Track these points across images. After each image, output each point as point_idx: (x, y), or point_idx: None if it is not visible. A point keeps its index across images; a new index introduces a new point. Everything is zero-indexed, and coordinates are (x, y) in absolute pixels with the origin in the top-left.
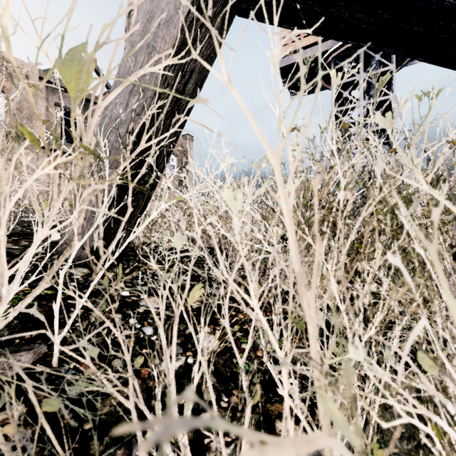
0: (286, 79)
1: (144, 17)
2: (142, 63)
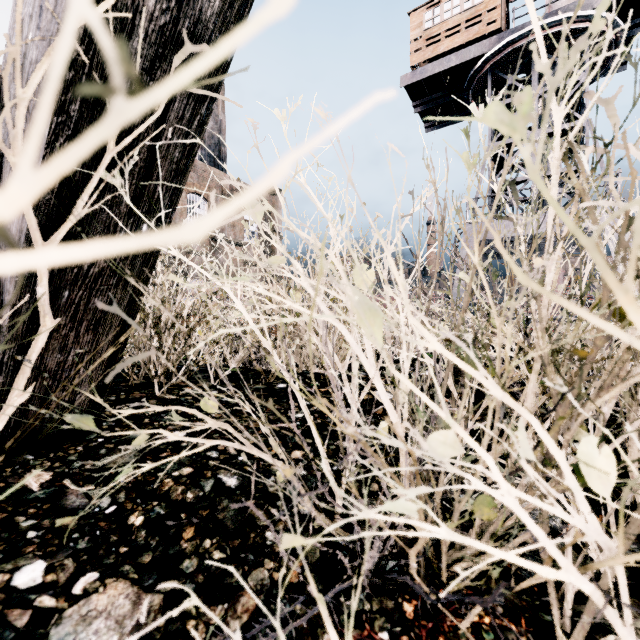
0: (418, 102)
1: None
2: None
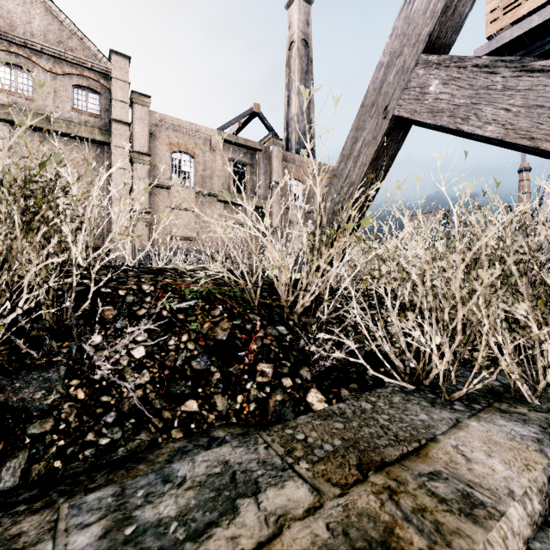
0: None
1: (351, 140)
2: (350, 168)
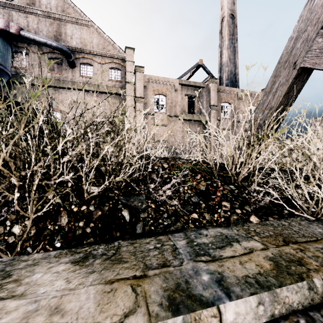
0: None
1: (271, 83)
2: (270, 99)
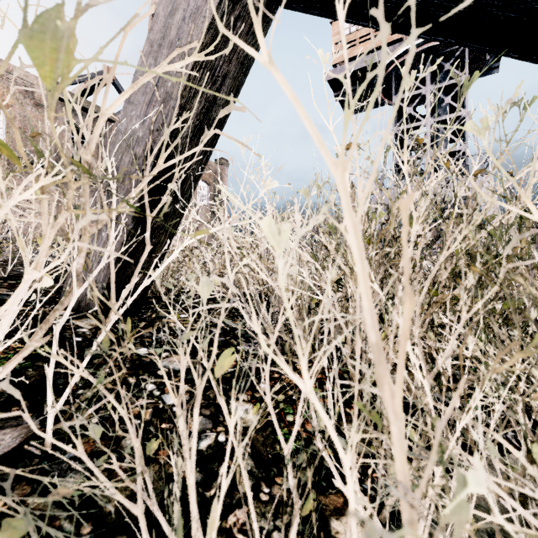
0: (338, 93)
1: (165, 9)
2: None
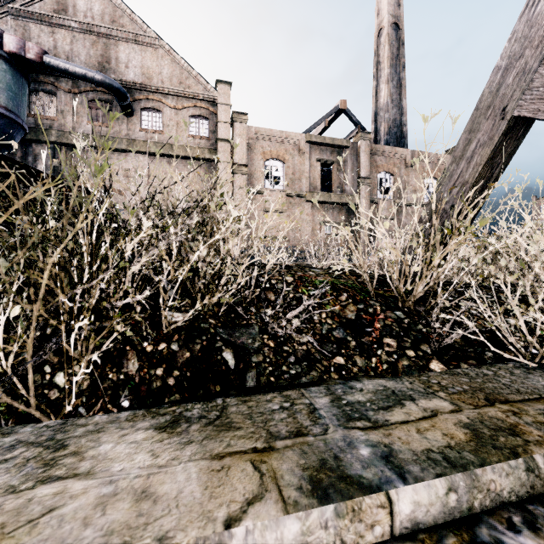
0: None
1: (463, 142)
2: (462, 168)
